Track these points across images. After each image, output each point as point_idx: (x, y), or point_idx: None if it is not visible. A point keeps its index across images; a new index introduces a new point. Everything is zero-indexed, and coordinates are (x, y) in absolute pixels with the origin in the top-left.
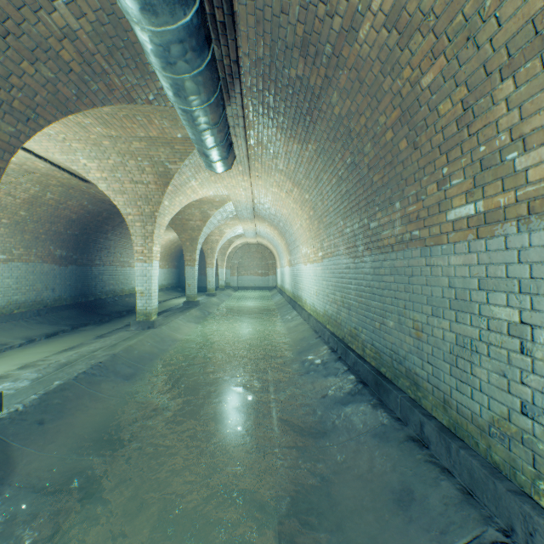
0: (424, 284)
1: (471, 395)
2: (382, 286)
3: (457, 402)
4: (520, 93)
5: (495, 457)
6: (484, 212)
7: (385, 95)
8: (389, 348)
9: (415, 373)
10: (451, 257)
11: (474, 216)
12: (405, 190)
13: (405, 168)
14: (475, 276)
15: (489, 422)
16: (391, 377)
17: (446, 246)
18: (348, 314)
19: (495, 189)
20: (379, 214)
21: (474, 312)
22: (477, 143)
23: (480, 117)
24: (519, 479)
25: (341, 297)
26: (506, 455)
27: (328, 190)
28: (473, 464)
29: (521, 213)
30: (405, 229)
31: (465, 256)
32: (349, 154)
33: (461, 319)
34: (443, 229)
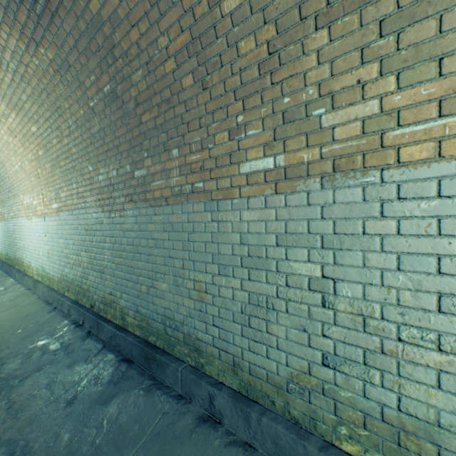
0: (210, 241)
1: (267, 354)
2: (151, 244)
3: (251, 363)
4: (334, 48)
5: (294, 412)
6: (285, 167)
7: (173, 8)
8: (162, 313)
9: (197, 338)
10: (245, 212)
11: (274, 170)
12: (188, 136)
13: (189, 110)
14: (273, 232)
15: (287, 379)
16: (164, 346)
17: (239, 200)
18: (100, 277)
19: (298, 144)
20: (149, 161)
21: (272, 269)
22: (281, 93)
23: (288, 66)
24: (320, 429)
25: (89, 257)
26: (306, 408)
27: (72, 125)
28: (280, 431)
29: (326, 170)
30: (185, 179)
31: (262, 211)
32: (110, 79)
33: (256, 276)
34: (235, 182)
